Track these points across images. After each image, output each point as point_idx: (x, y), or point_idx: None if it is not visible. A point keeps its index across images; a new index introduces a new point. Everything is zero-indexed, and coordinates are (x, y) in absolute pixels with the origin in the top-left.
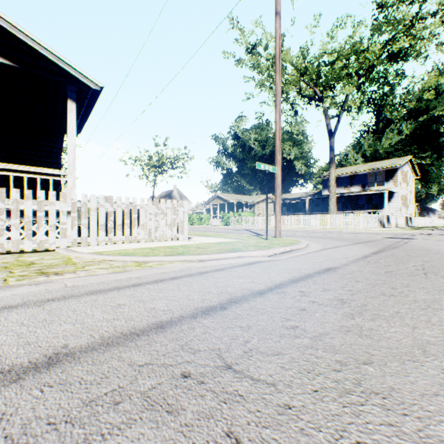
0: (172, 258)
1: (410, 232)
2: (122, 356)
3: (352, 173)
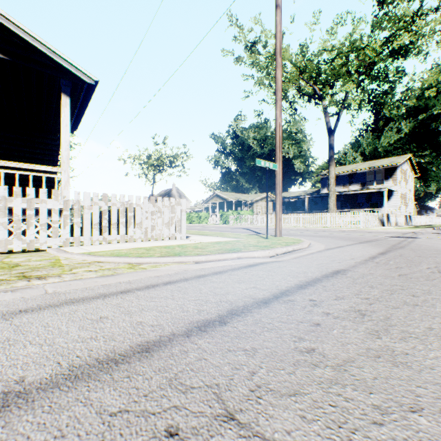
0: (167, 259)
1: (411, 230)
2: (90, 398)
3: (351, 172)
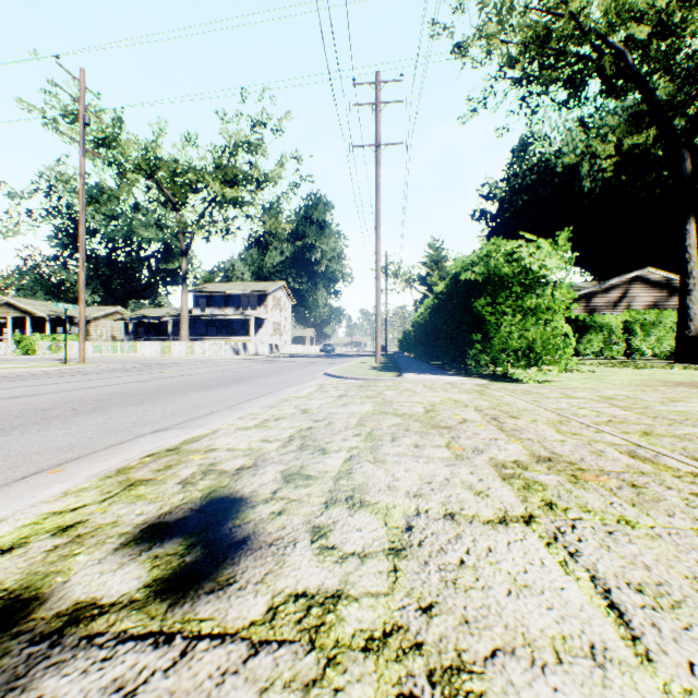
0: None
1: (237, 358)
2: None
3: (228, 293)
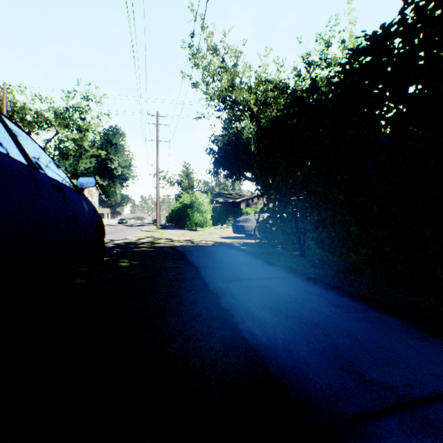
0: None
1: None
2: None
3: None
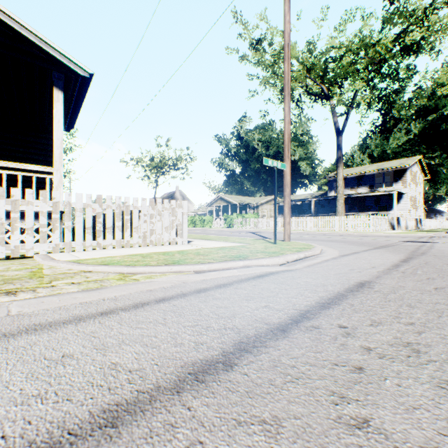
0: (164, 268)
1: (425, 234)
2: None
3: (359, 174)
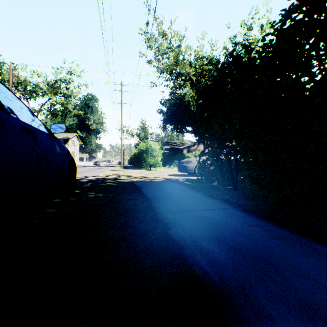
0: None
1: None
2: None
3: None
